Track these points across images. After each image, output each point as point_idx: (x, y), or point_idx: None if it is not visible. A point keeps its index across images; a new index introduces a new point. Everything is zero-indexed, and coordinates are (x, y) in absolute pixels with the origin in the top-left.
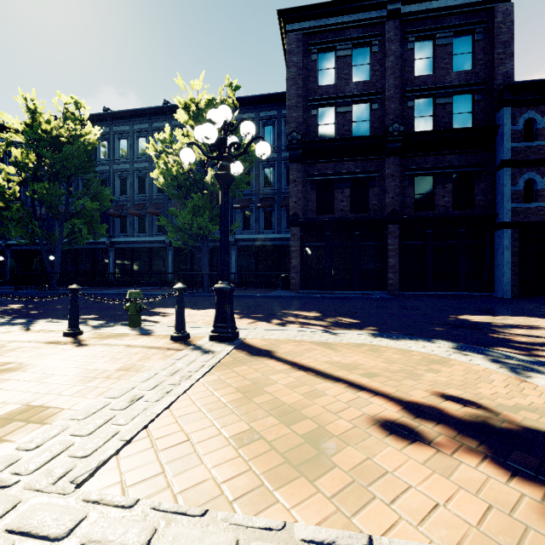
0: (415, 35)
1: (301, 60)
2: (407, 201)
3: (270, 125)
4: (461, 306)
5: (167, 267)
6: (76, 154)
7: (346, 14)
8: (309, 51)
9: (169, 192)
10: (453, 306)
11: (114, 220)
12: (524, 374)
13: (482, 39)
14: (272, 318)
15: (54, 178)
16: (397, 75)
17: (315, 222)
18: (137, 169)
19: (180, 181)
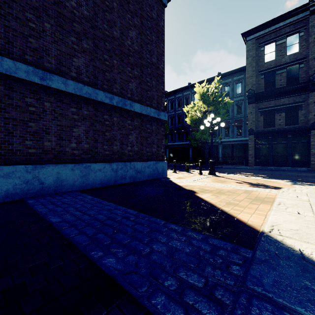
0: None
1: (254, 53)
2: None
3: (240, 83)
4: None
5: (189, 155)
6: None
7: (281, 21)
8: (259, 46)
9: (192, 125)
10: None
11: (168, 136)
12: (295, 185)
13: None
14: (231, 173)
15: None
16: None
17: (262, 132)
18: (177, 113)
19: (196, 121)
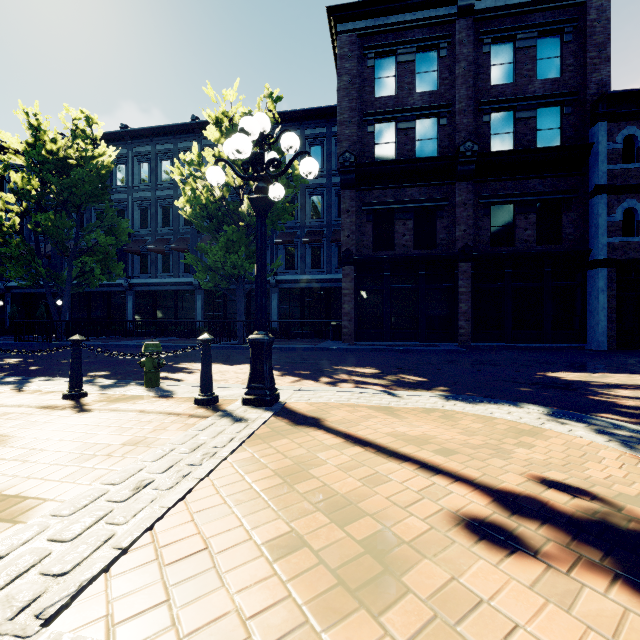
0: (492, 36)
1: (355, 67)
2: (482, 235)
3: (318, 145)
4: (548, 360)
5: (196, 314)
6: (87, 179)
7: (408, 11)
8: (365, 56)
9: (198, 223)
10: (538, 360)
11: (133, 257)
12: None
13: (572, 41)
14: (321, 376)
15: (62, 208)
16: (470, 84)
17: (372, 260)
18: (160, 197)
19: (211, 211)
